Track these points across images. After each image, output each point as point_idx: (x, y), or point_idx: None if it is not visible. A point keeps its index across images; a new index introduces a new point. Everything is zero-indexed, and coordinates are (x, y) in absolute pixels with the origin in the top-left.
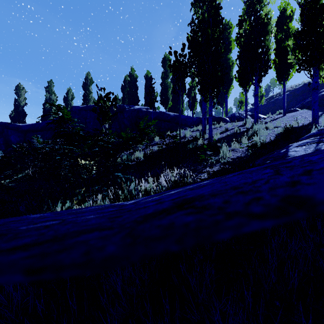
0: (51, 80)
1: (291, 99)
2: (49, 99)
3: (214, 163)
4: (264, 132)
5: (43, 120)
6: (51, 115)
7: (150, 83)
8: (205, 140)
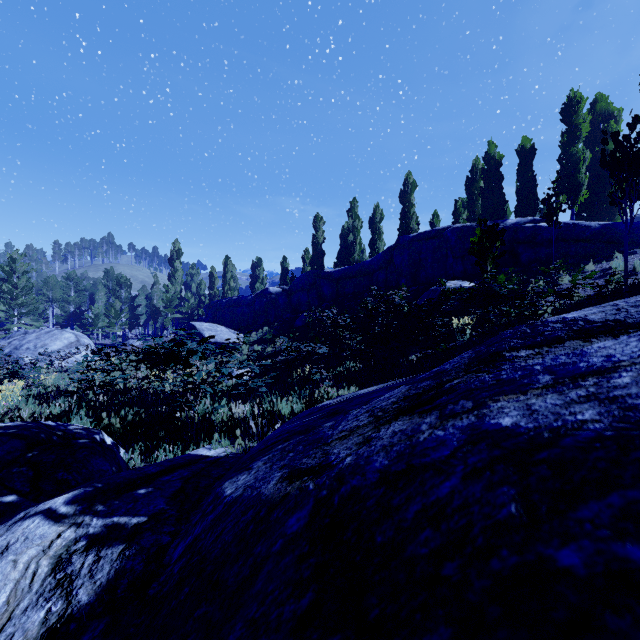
0: (354, 198)
1: None
2: (352, 228)
3: None
4: None
5: (339, 258)
6: (355, 251)
7: (529, 161)
8: None
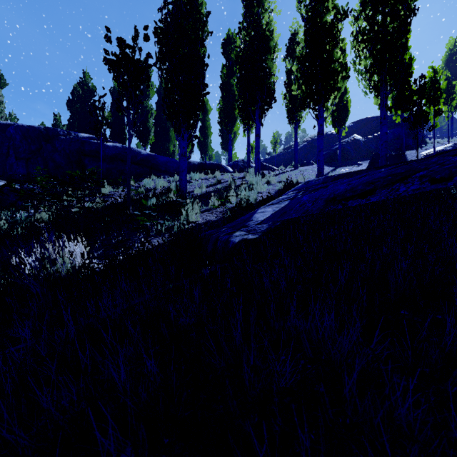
0: None
1: (309, 152)
2: None
3: (163, 231)
4: (261, 187)
5: None
6: None
7: None
8: None
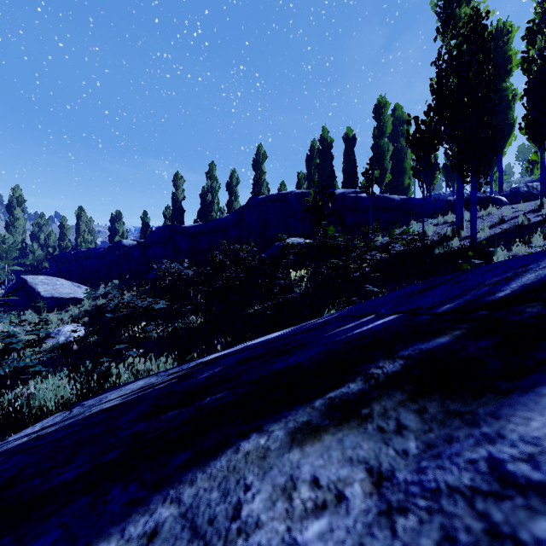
0: (212, 162)
1: None
2: (210, 189)
3: None
4: None
5: (200, 216)
6: (213, 210)
7: (352, 147)
8: (462, 240)
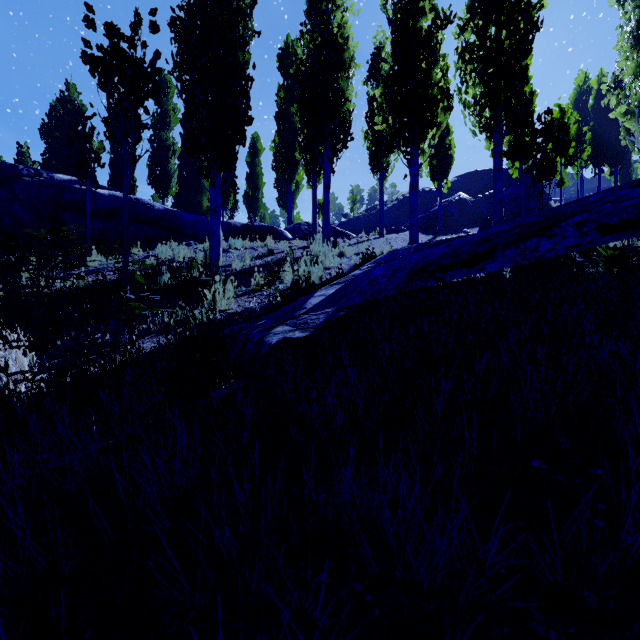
0: None
1: (399, 214)
2: None
3: (172, 325)
4: (331, 261)
5: None
6: None
7: None
8: None
